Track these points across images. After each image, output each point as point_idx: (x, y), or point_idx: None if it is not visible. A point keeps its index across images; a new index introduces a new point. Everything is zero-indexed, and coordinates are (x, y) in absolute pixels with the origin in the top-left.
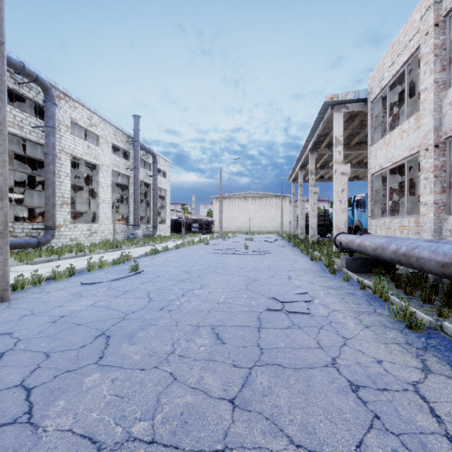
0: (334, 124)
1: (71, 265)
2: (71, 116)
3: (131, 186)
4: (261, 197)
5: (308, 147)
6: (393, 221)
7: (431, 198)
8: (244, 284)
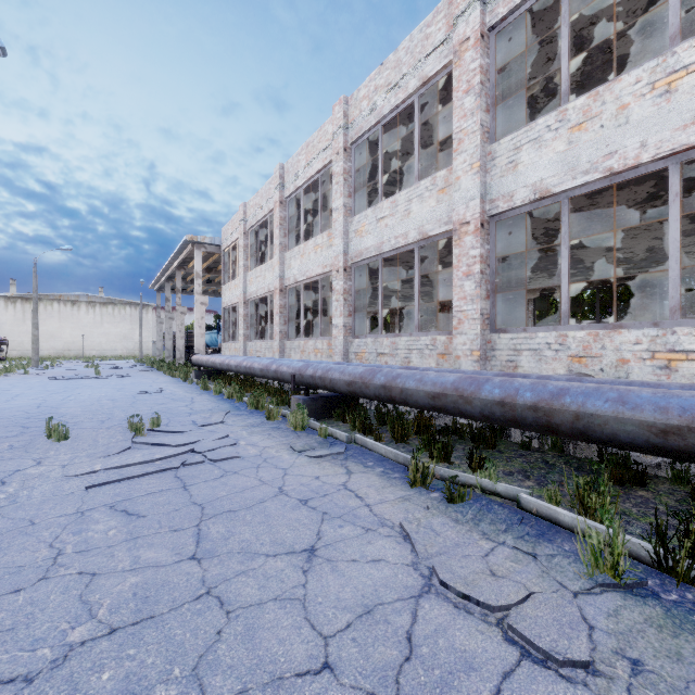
0: (195, 259)
1: None
2: None
3: None
4: (106, 303)
5: (174, 264)
6: (232, 345)
7: (243, 332)
8: (115, 390)
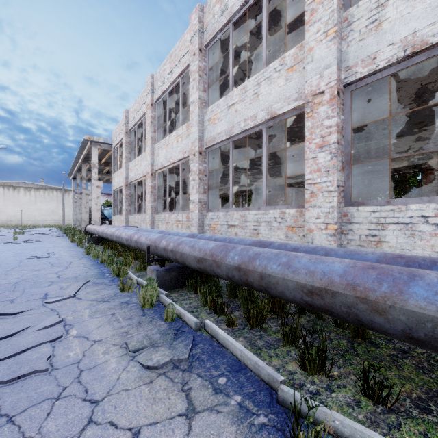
0: (92, 154)
1: None
2: None
3: None
4: (38, 188)
5: (80, 159)
6: (119, 217)
7: (125, 208)
8: (12, 255)
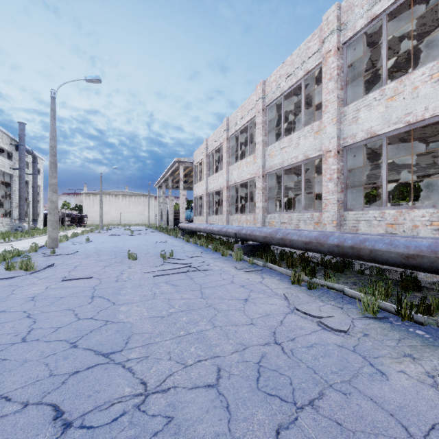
0: (180, 171)
1: None
2: None
3: (14, 183)
4: (131, 195)
5: (168, 173)
6: (200, 218)
7: (205, 211)
8: (144, 241)
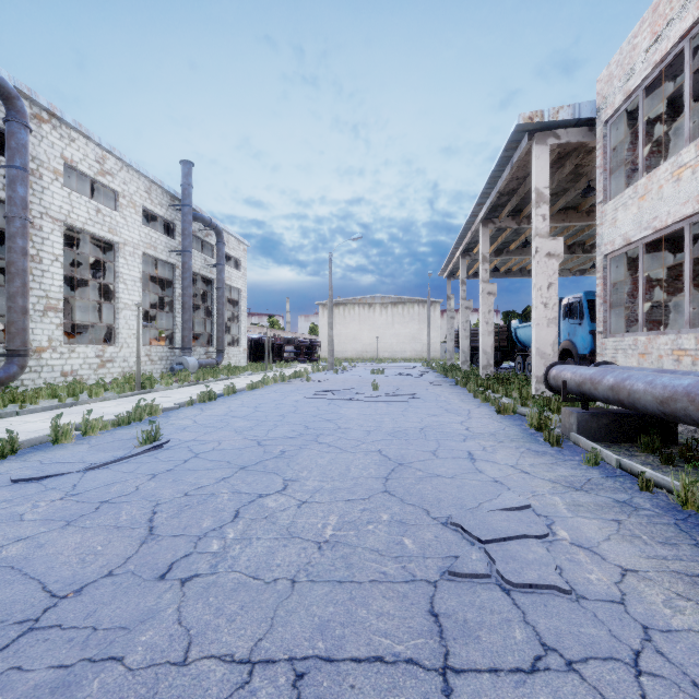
0: (534, 166)
1: (9, 432)
2: (64, 155)
3: (179, 281)
4: (396, 303)
5: (479, 216)
6: (657, 340)
7: None
8: (380, 476)
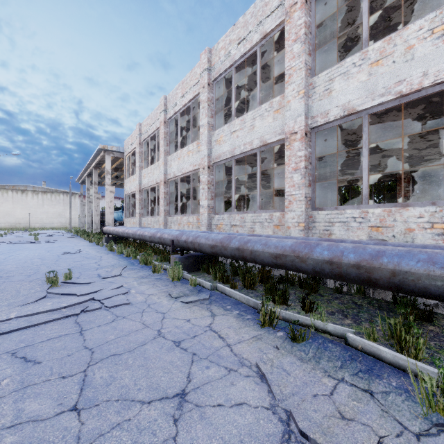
0: (106, 161)
1: None
2: None
3: None
4: (46, 192)
5: (92, 165)
6: (132, 220)
7: (138, 211)
8: (46, 251)
